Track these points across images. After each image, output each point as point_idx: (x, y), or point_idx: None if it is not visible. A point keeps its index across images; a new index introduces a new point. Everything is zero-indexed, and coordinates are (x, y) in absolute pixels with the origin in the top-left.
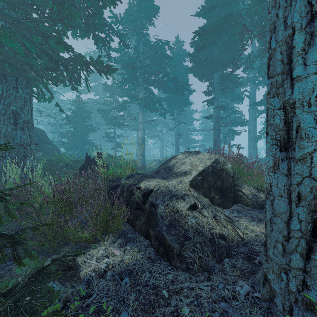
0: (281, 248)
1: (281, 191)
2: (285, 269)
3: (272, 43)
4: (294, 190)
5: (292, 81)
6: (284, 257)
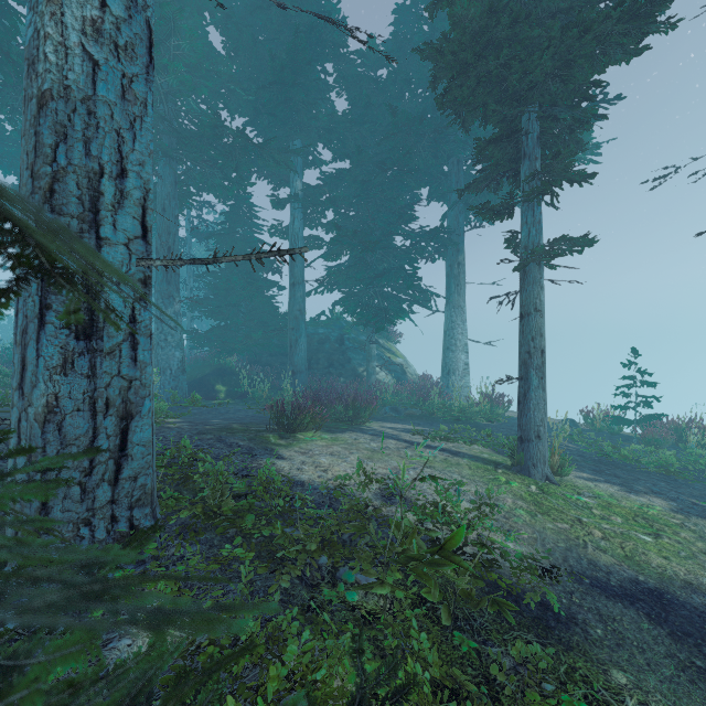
0: (79, 492)
1: (79, 403)
2: (87, 519)
3: (59, 156)
4: (103, 396)
5: (101, 242)
6: (85, 502)
